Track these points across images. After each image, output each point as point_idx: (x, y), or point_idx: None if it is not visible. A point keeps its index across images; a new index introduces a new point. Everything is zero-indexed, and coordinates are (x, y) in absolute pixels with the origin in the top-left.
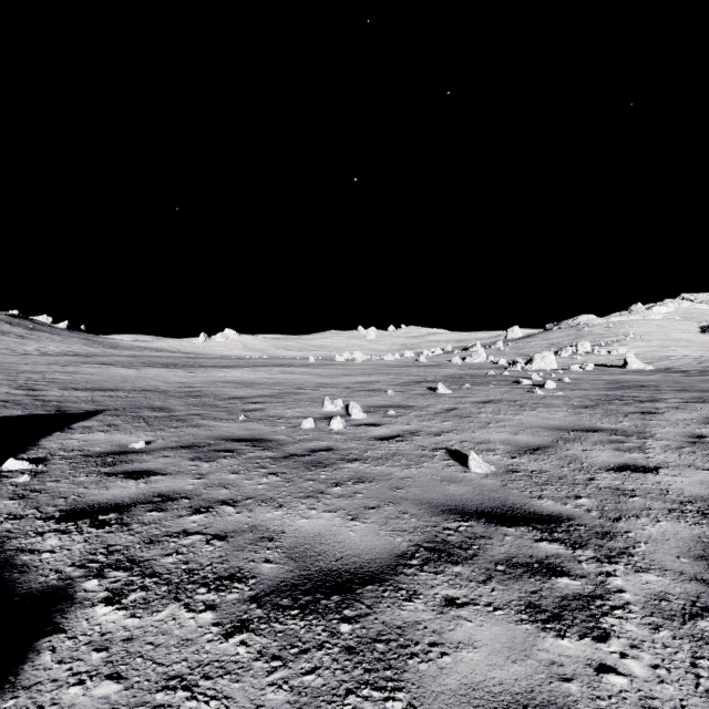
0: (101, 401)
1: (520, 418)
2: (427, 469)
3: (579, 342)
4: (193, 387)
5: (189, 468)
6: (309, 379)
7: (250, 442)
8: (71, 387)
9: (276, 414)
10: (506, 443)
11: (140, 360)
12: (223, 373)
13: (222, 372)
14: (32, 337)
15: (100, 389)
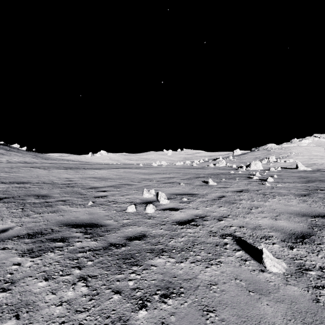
0: (10, 191)
1: (269, 204)
2: (226, 266)
3: (270, 156)
4: (72, 180)
5: (9, 268)
6: (138, 175)
7: (85, 228)
8: (1, 181)
9: (113, 200)
10: (275, 229)
11: (55, 165)
12: (93, 172)
13: (93, 172)
14: (7, 154)
15: (17, 182)
